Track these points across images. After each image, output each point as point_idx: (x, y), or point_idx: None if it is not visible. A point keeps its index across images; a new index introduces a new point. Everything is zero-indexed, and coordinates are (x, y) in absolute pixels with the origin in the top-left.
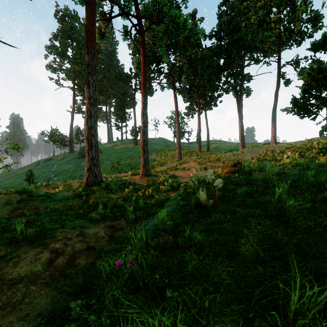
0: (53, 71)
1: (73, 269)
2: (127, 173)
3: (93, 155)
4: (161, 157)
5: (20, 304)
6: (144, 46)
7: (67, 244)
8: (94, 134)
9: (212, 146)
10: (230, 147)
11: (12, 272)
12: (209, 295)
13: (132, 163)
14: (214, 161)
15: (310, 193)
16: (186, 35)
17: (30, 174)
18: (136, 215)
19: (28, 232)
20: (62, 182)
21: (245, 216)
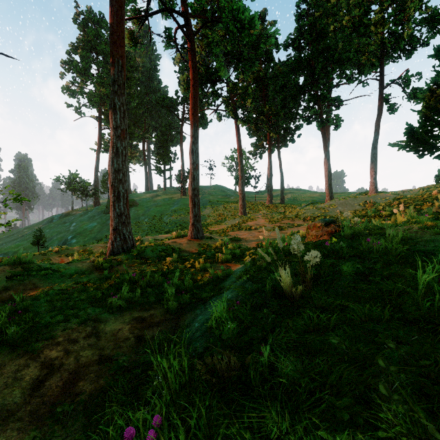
0: (71, 95)
1: (71, 400)
2: (171, 235)
3: (121, 210)
4: (218, 211)
5: None
6: (194, 55)
7: (69, 351)
8: (123, 179)
9: (288, 197)
10: (312, 198)
11: None
12: None
13: (178, 220)
14: (292, 217)
15: None
16: (253, 43)
17: (40, 236)
18: (179, 301)
19: (10, 330)
20: (80, 246)
21: (364, 319)
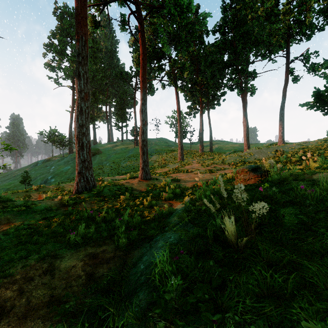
0: (51, 70)
1: None
2: (126, 176)
3: (84, 157)
4: (162, 157)
5: None
6: (143, 35)
7: (23, 291)
8: (86, 132)
9: (215, 147)
10: (234, 148)
11: None
12: None
13: (132, 164)
14: (219, 162)
15: None
16: (189, 29)
17: (26, 176)
18: (128, 237)
19: None
20: (55, 185)
21: None
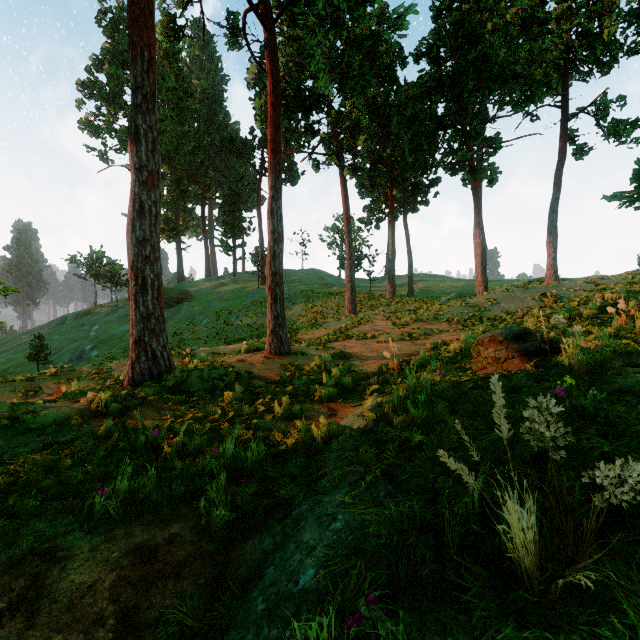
0: (94, 134)
1: None
2: (240, 345)
3: (148, 308)
4: (314, 308)
5: None
6: (275, 54)
7: None
8: (151, 256)
9: (418, 287)
10: (455, 289)
11: None
12: None
13: (254, 322)
14: (429, 318)
15: None
16: (367, 50)
17: (40, 346)
18: (234, 501)
19: None
20: (93, 365)
21: None
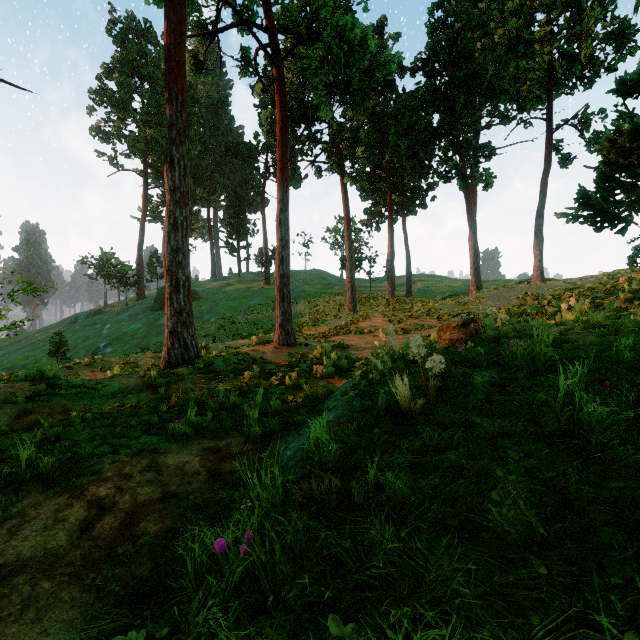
0: (104, 140)
1: (132, 542)
2: (249, 341)
3: (180, 304)
4: (317, 307)
5: (16, 622)
6: (283, 87)
7: (123, 488)
8: (183, 262)
9: (417, 287)
10: (452, 289)
11: (5, 549)
12: (425, 633)
13: (259, 320)
14: (422, 315)
15: (628, 385)
16: (366, 67)
17: (60, 342)
18: (264, 427)
19: (43, 462)
20: (121, 357)
21: (494, 435)
